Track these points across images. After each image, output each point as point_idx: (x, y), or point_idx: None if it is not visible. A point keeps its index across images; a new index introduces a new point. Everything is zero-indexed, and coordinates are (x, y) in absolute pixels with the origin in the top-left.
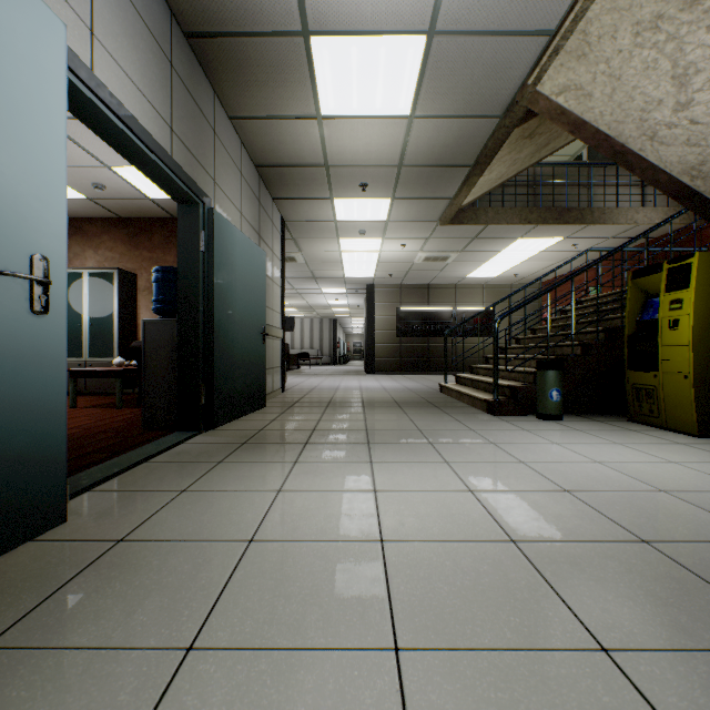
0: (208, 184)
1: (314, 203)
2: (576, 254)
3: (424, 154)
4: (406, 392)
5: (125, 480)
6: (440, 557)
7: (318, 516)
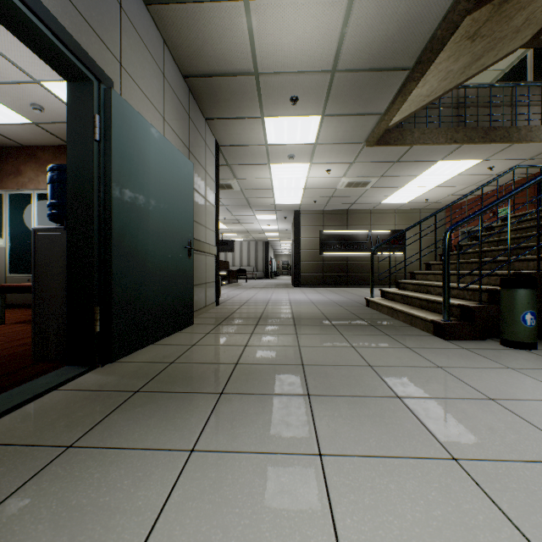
0: (108, 63)
1: (245, 123)
2: (488, 178)
3: (361, 53)
4: (334, 306)
5: None
6: None
7: None
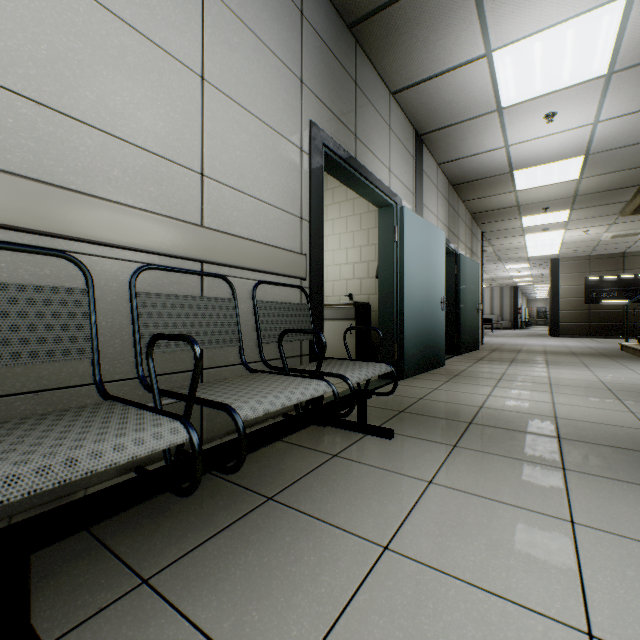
0: (456, 242)
1: (506, 222)
2: None
3: (593, 188)
4: (585, 348)
5: (445, 363)
6: (569, 380)
7: (524, 373)
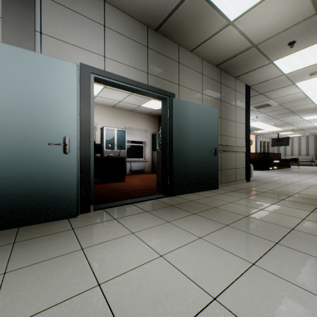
0: (173, 88)
1: (261, 70)
2: None
3: None
4: None
5: (114, 209)
6: None
7: (114, 253)
